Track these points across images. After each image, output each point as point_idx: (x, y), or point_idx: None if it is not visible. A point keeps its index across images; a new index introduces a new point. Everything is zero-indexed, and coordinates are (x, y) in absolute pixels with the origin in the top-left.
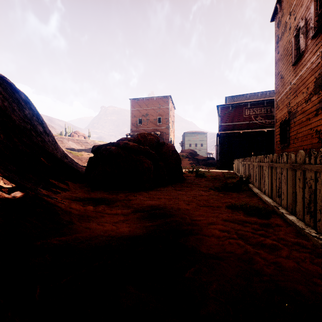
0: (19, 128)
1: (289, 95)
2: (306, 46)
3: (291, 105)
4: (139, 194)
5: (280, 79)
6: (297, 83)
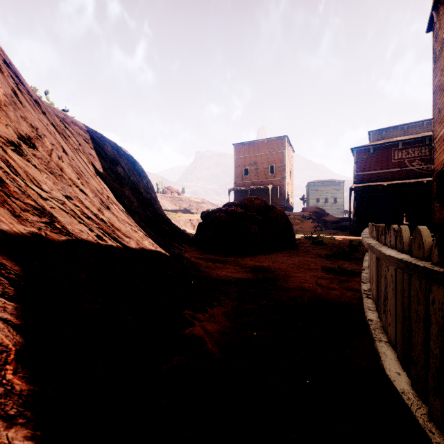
0: (145, 199)
1: None
2: None
3: None
4: (246, 258)
5: (437, 113)
6: None
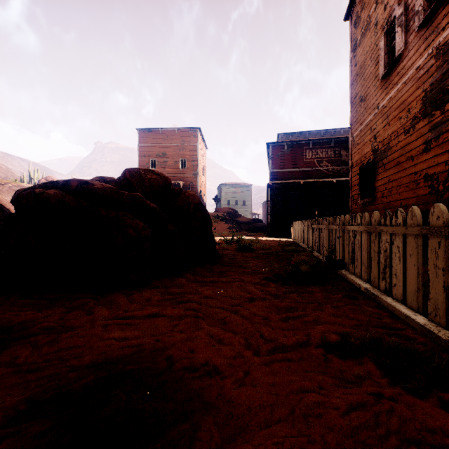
0: None
1: (375, 125)
2: (407, 44)
3: (378, 140)
4: (106, 303)
5: (359, 103)
6: (389, 104)
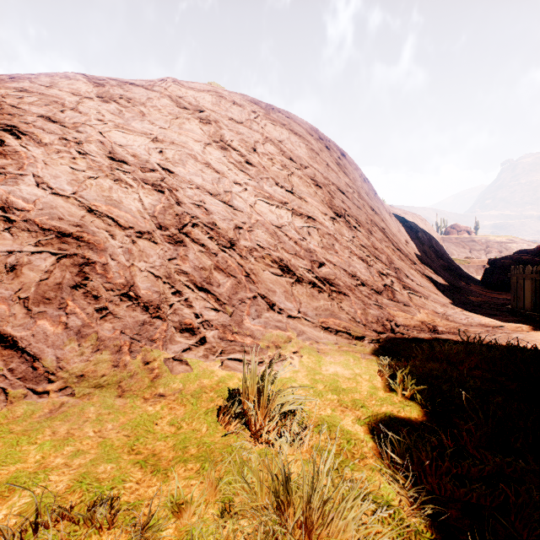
0: (437, 252)
1: None
2: None
3: None
4: None
5: None
6: None
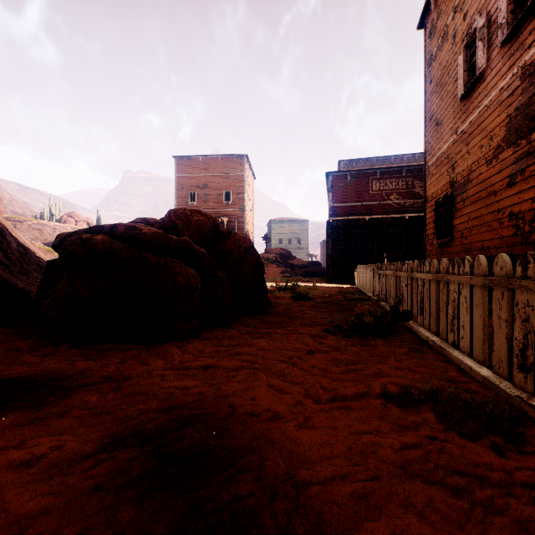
0: None
1: (453, 153)
2: (489, 61)
3: (456, 171)
4: (158, 355)
5: (435, 126)
6: (469, 130)
